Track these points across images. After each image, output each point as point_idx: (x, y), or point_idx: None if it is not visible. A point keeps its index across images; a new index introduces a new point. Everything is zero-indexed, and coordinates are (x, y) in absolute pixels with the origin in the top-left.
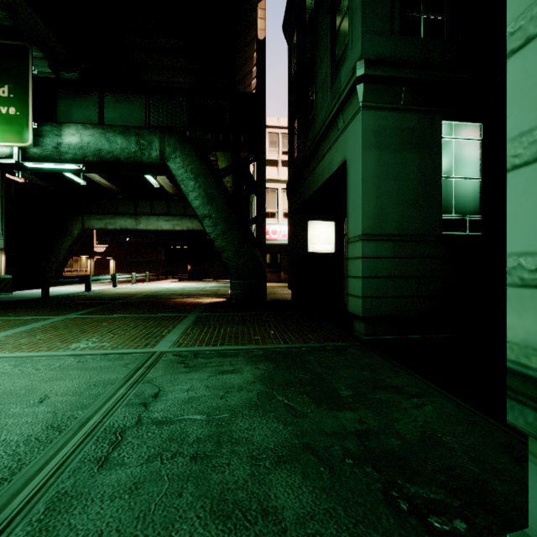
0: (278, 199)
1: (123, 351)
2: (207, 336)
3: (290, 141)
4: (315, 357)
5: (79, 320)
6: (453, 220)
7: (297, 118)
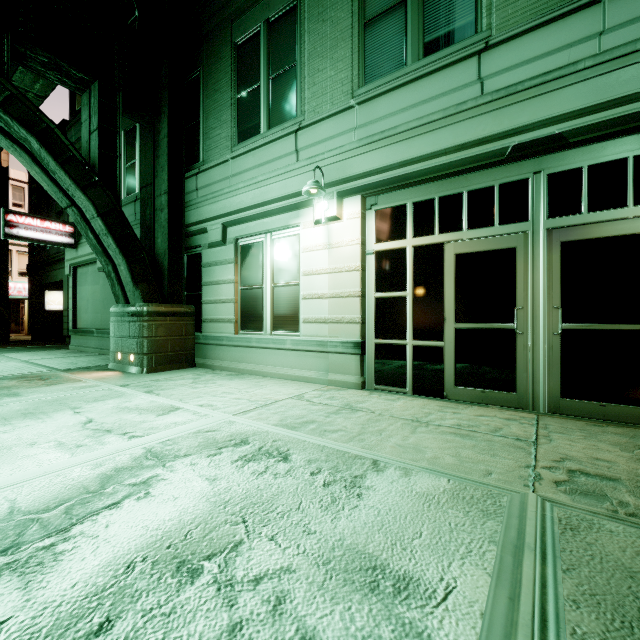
0: (12, 259)
1: None
2: None
3: None
4: (47, 346)
5: None
6: None
7: None
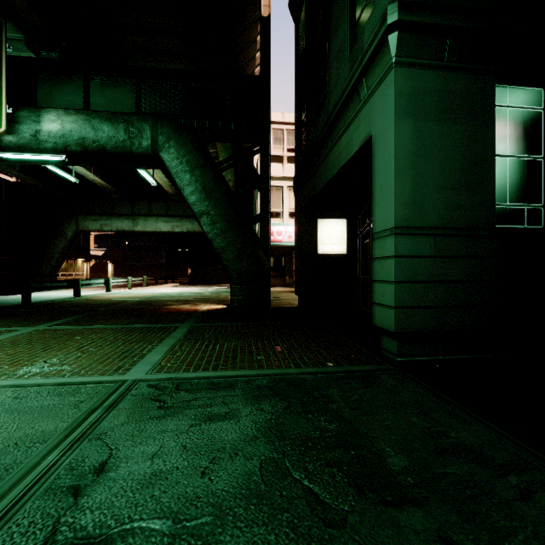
0: (283, 197)
1: (84, 379)
2: (198, 355)
3: (298, 130)
4: (337, 389)
5: (49, 332)
6: (508, 209)
7: (306, 102)
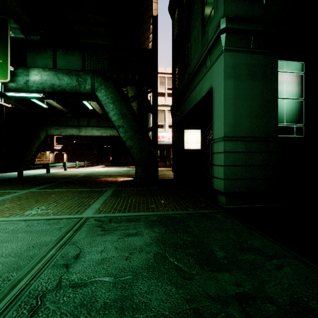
0: (165, 116)
1: (60, 216)
2: (119, 204)
3: (173, 79)
4: (193, 221)
5: (37, 193)
6: (285, 127)
7: (177, 64)
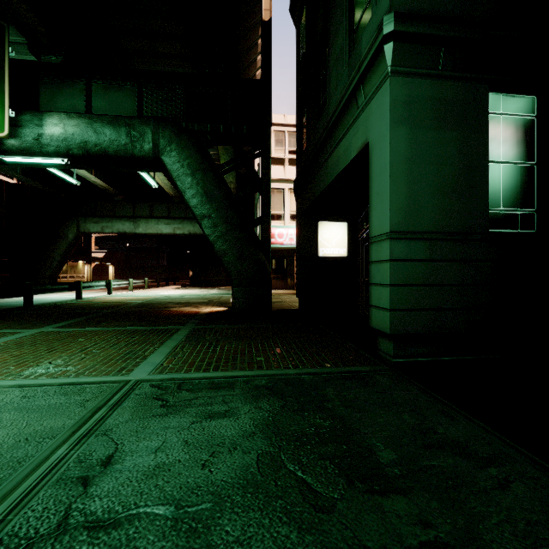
0: (284, 200)
1: (89, 379)
2: (199, 356)
3: (298, 133)
4: (334, 388)
5: (53, 334)
6: (501, 214)
7: (306, 106)
